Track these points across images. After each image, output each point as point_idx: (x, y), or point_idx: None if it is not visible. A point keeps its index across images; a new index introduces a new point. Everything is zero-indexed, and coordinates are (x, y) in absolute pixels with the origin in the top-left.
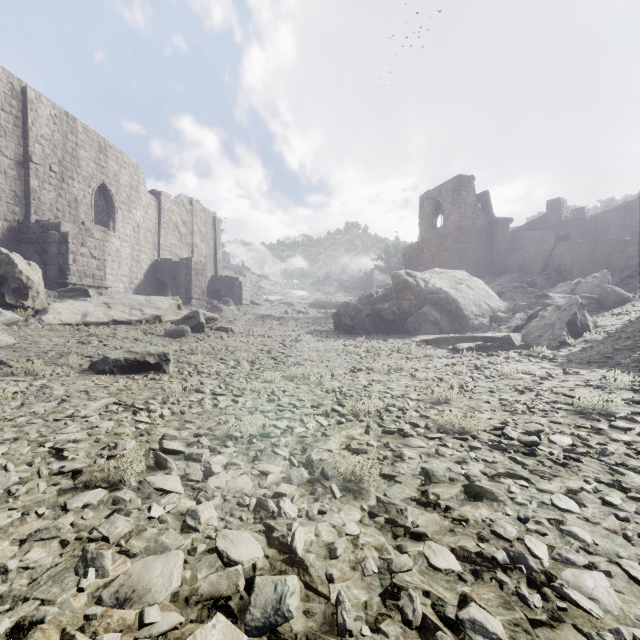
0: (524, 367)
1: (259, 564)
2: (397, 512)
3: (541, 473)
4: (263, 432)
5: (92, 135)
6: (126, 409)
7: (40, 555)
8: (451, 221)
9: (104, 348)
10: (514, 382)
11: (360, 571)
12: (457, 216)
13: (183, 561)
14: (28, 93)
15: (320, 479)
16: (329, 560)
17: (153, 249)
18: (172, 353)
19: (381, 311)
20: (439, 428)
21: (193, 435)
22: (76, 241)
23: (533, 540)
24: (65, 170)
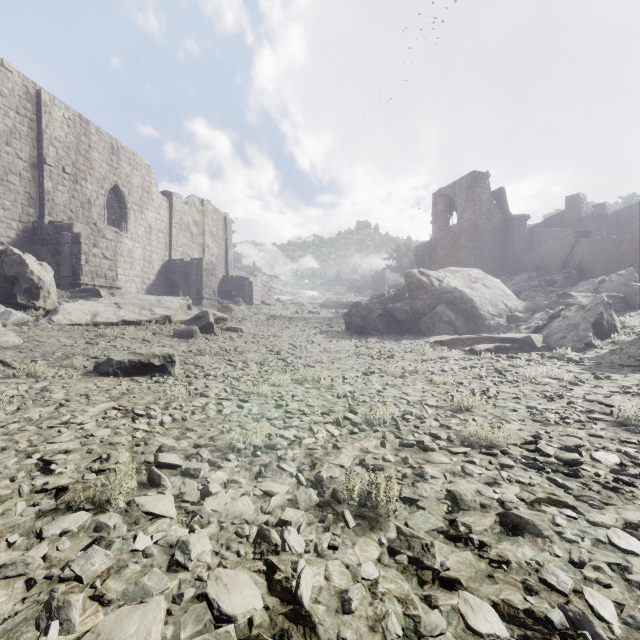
0: (550, 371)
1: (257, 619)
2: (422, 548)
3: (589, 500)
4: (269, 443)
5: (105, 137)
6: (125, 415)
7: (0, 599)
8: (465, 219)
9: (111, 349)
10: (540, 387)
11: (380, 633)
12: (471, 213)
13: (165, 613)
14: (42, 96)
15: (331, 502)
16: (342, 615)
17: (165, 249)
18: (180, 354)
19: (393, 311)
20: (463, 440)
21: (193, 446)
22: (88, 242)
23: (595, 594)
24: (78, 172)
